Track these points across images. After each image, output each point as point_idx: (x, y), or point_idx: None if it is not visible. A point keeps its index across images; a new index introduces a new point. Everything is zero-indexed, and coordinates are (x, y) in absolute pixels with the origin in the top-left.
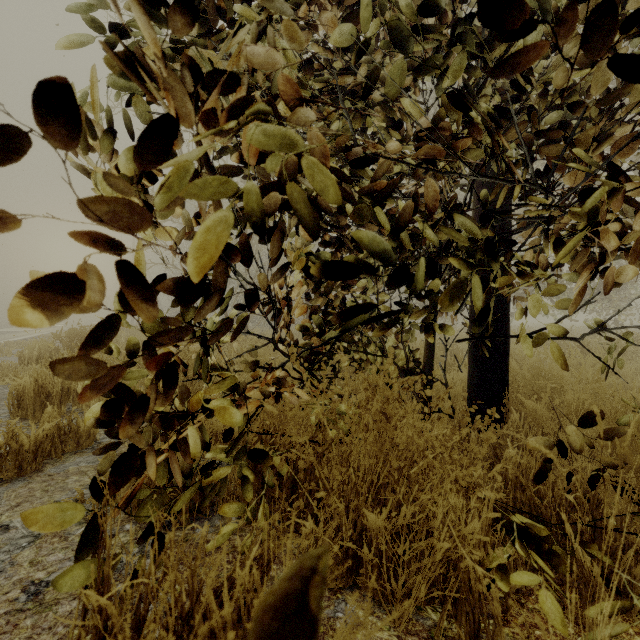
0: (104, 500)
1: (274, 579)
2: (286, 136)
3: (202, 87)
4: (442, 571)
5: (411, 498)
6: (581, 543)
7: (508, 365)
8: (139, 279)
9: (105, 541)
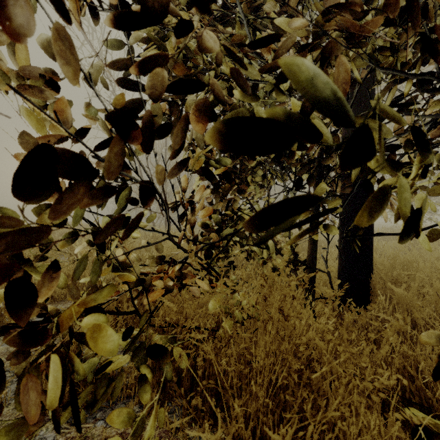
0: None
1: None
2: None
3: None
4: None
5: (319, 415)
6: None
7: (372, 256)
8: None
9: None
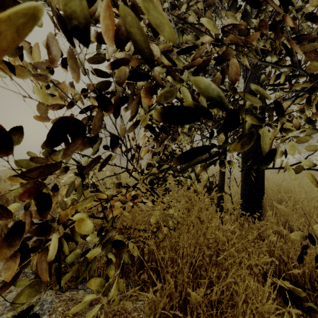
0: None
1: None
2: None
3: None
4: None
5: (220, 281)
6: None
7: (264, 184)
8: None
9: None
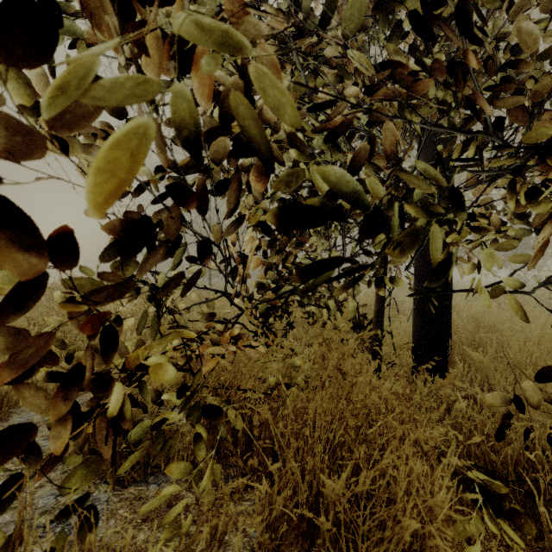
0: (24, 482)
1: (227, 545)
2: (229, 32)
3: (138, 4)
4: (405, 543)
5: (371, 463)
6: (544, 505)
7: (451, 317)
8: (23, 215)
9: (23, 532)
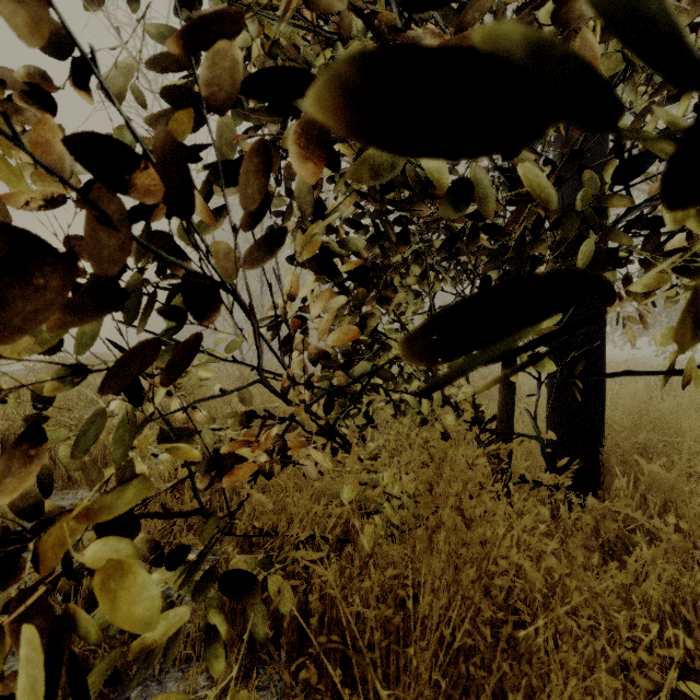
0: None
1: None
2: None
3: None
4: None
5: None
6: None
7: (604, 409)
8: None
9: None
